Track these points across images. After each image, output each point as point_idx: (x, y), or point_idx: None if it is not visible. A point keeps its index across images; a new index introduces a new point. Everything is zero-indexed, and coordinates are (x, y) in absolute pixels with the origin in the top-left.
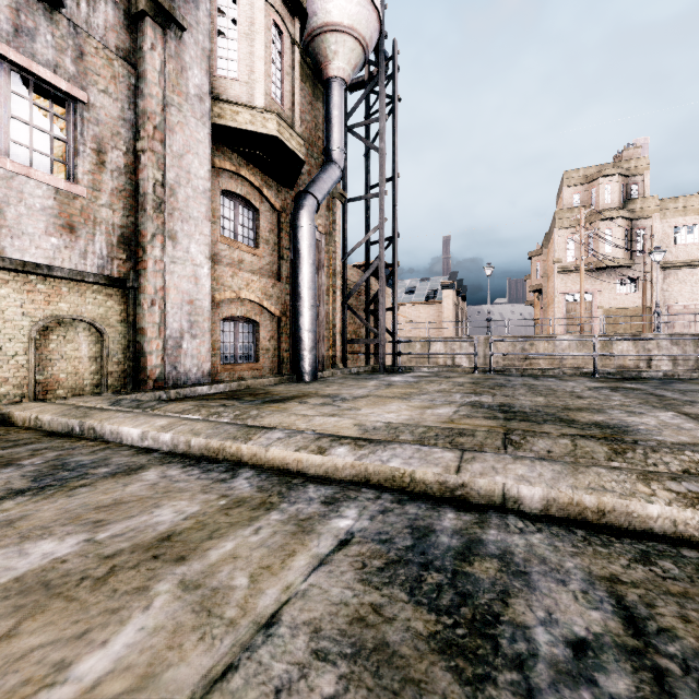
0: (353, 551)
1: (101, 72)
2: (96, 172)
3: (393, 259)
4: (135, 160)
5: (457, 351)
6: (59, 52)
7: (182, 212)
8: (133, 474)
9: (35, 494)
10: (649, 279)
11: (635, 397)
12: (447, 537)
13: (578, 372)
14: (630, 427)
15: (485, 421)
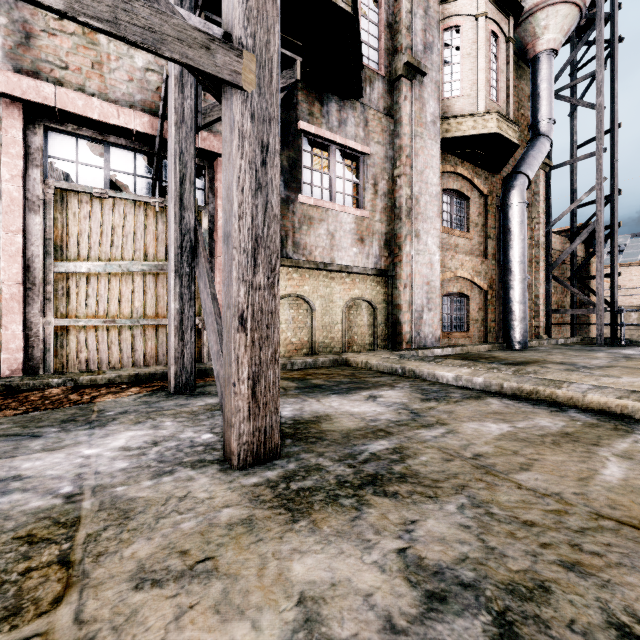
0: None
1: (375, 130)
2: (373, 199)
3: (612, 220)
4: (393, 183)
5: None
6: (356, 127)
7: (423, 215)
8: (481, 399)
9: (437, 401)
10: None
11: None
12: None
13: None
14: None
15: None
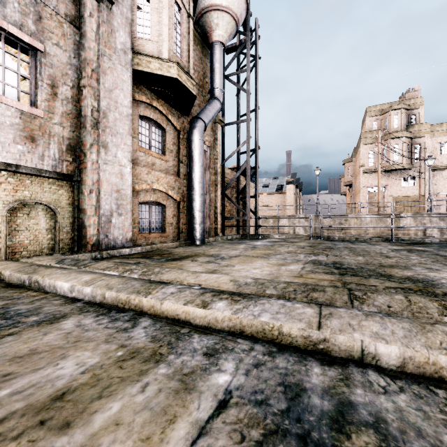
0: (231, 416)
1: (54, 31)
2: (51, 100)
3: (255, 163)
4: (79, 92)
5: (296, 224)
6: (23, 16)
7: (112, 129)
8: (55, 323)
9: None
10: (423, 177)
11: (427, 256)
12: (318, 398)
13: (380, 239)
14: (435, 281)
15: (325, 275)
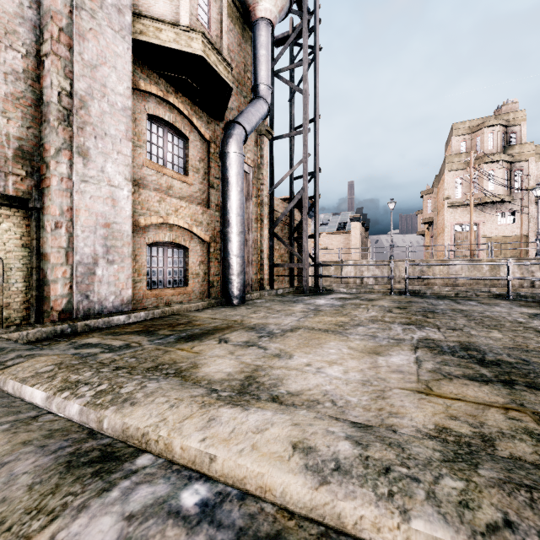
0: None
1: None
2: None
3: (315, 191)
4: (39, 66)
5: (365, 272)
6: None
7: (96, 127)
8: None
9: None
10: (526, 212)
11: None
12: None
13: (491, 295)
14: None
15: (477, 387)
